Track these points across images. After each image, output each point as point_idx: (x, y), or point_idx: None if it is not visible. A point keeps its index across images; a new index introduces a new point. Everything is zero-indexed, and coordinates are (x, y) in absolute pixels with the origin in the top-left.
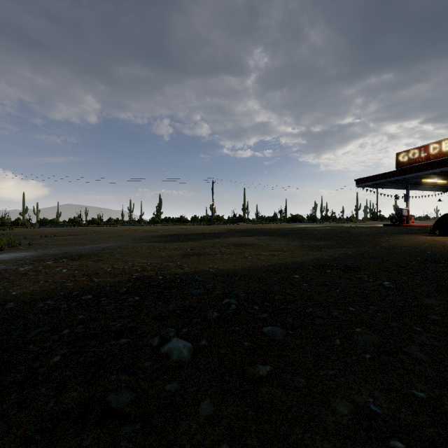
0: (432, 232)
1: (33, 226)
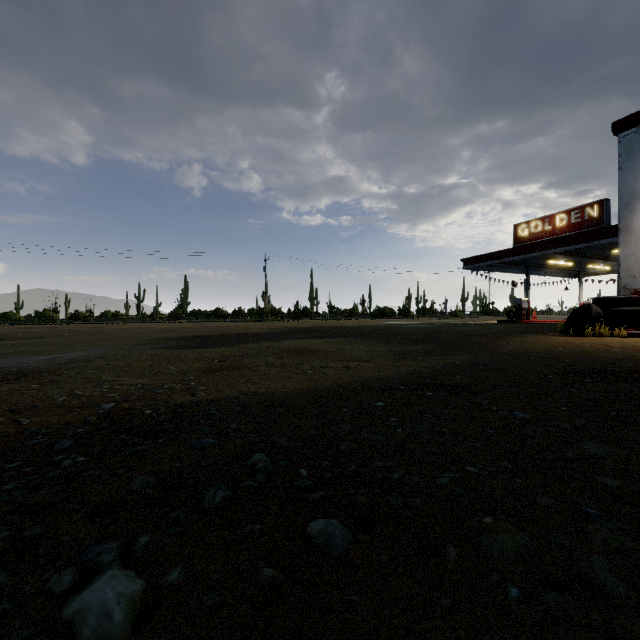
0: (564, 330)
1: None
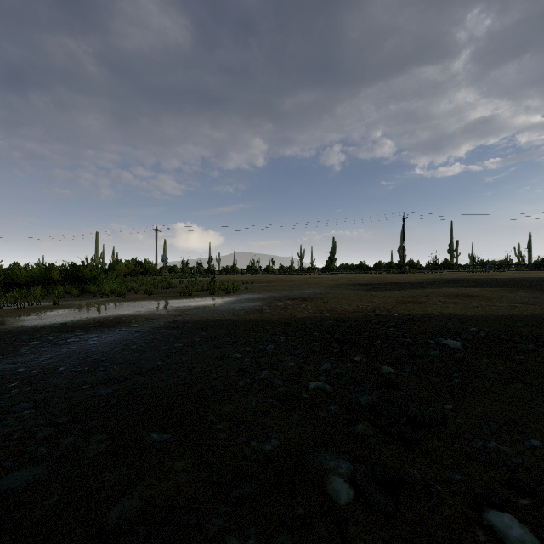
0: None
1: (222, 274)
